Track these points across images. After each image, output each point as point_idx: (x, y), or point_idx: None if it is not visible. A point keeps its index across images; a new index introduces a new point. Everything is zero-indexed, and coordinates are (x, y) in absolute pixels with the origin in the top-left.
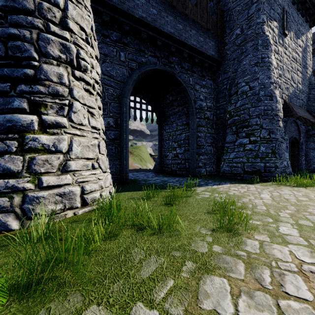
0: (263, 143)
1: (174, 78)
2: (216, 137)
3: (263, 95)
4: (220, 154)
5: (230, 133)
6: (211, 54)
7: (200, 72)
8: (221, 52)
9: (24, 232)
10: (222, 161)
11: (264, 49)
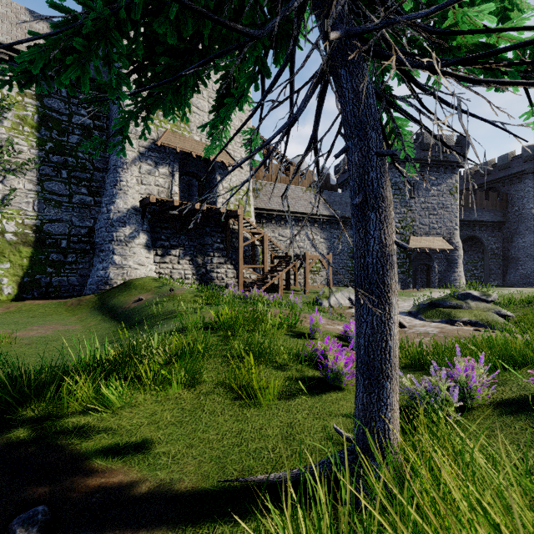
0: (529, 270)
1: (476, 238)
2: (502, 264)
3: (530, 246)
4: (505, 274)
5: (511, 263)
6: (498, 220)
7: (491, 229)
8: (505, 216)
9: (461, 289)
10: (505, 278)
11: (531, 222)
